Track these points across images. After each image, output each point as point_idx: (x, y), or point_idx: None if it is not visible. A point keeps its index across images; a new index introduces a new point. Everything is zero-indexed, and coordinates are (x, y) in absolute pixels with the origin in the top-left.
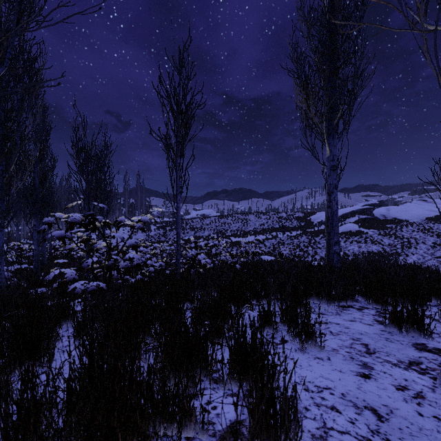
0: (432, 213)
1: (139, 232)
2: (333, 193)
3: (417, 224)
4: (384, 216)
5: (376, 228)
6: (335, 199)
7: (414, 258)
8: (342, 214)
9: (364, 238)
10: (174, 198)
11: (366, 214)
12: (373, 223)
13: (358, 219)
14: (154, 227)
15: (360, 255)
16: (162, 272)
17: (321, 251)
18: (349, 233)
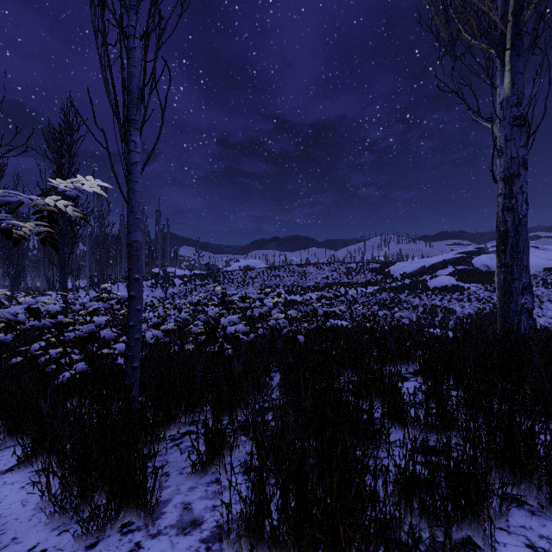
0: (550, 263)
1: (159, 288)
2: (520, 178)
3: (534, 276)
4: (487, 266)
5: (480, 282)
6: (523, 191)
7: (542, 322)
8: (430, 264)
9: (465, 294)
10: (122, 139)
11: (463, 264)
12: (474, 276)
13: (454, 270)
14: (180, 281)
15: (465, 319)
16: (169, 348)
17: (410, 312)
18: (444, 288)
